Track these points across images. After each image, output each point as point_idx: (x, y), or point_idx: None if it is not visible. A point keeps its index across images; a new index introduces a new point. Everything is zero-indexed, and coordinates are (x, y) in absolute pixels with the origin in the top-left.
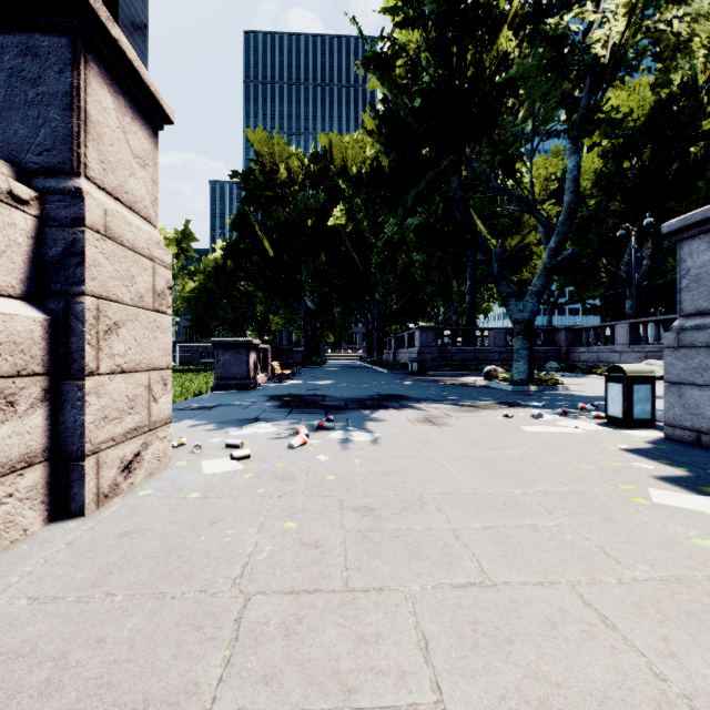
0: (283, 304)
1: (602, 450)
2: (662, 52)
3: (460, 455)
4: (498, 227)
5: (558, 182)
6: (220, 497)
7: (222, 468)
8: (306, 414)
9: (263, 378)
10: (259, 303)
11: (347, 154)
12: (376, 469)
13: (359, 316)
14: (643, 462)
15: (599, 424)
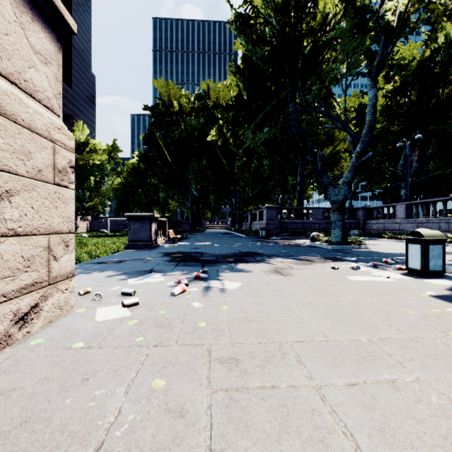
0: (177, 192)
1: (417, 297)
2: (434, 17)
3: (307, 301)
4: (318, 141)
5: (356, 113)
6: (101, 347)
7: (112, 315)
8: (188, 266)
9: (162, 241)
10: (161, 191)
11: (219, 95)
12: (240, 316)
13: (227, 200)
14: None
15: (403, 274)
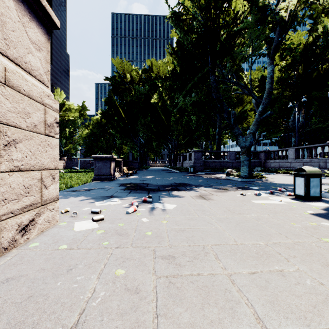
0: (129, 140)
1: (300, 215)
2: (315, 14)
3: (222, 218)
4: (232, 103)
5: (259, 82)
6: (79, 248)
7: (85, 227)
8: (138, 193)
9: (118, 175)
10: (117, 139)
11: (159, 69)
12: (175, 227)
13: (165, 146)
14: (327, 222)
15: (291, 199)
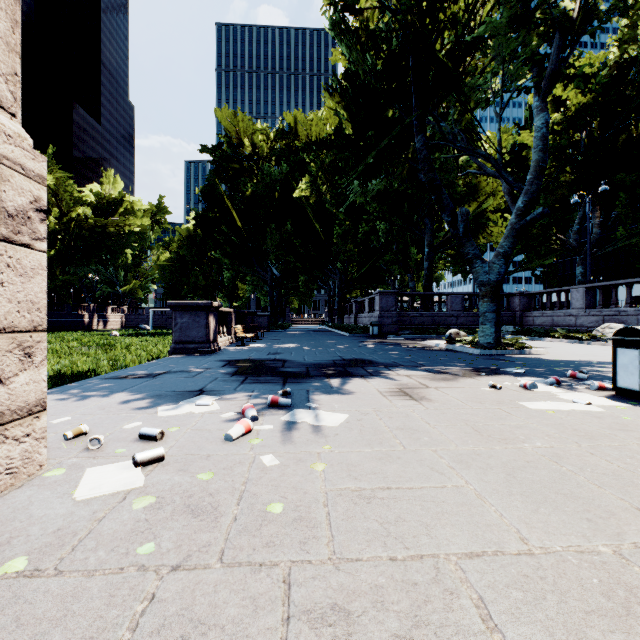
0: (250, 271)
1: None
2: (637, 3)
3: (466, 453)
4: (456, 196)
5: (509, 156)
6: (60, 571)
7: (108, 486)
8: (261, 384)
9: (225, 342)
10: (226, 270)
11: (310, 130)
12: (349, 486)
13: (322, 283)
14: None
15: (609, 397)
